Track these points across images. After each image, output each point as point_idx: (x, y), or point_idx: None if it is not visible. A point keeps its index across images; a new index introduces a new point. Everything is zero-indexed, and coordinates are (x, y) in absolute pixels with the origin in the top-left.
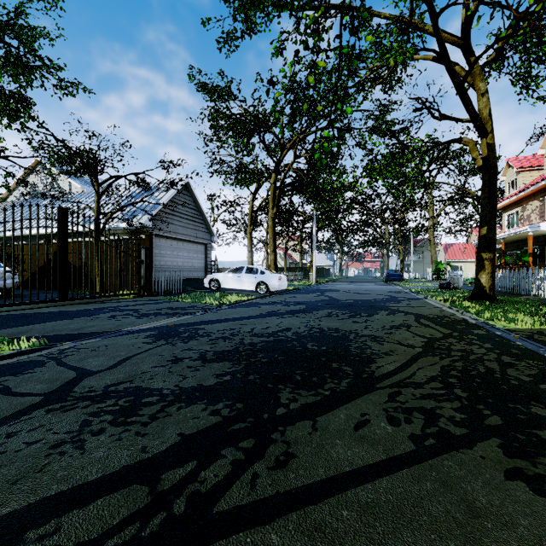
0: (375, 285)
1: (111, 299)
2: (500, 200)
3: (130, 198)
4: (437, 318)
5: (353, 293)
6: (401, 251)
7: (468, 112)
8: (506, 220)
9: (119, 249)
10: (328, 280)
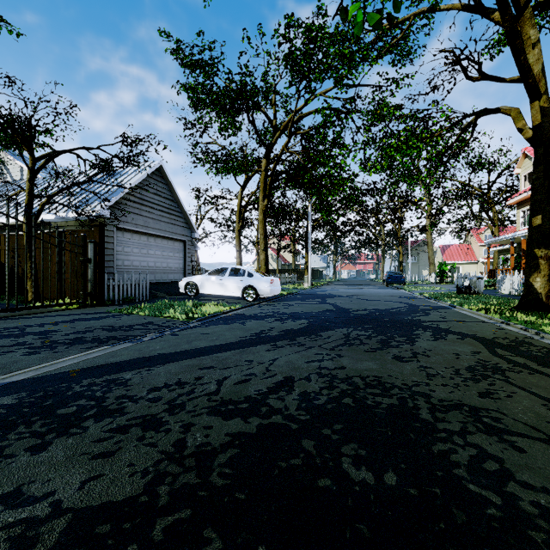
0: (377, 288)
1: (36, 312)
2: (515, 195)
3: (89, 183)
4: (518, 347)
5: (360, 300)
6: (401, 251)
7: (518, 64)
8: (521, 217)
9: (62, 244)
10: (324, 282)
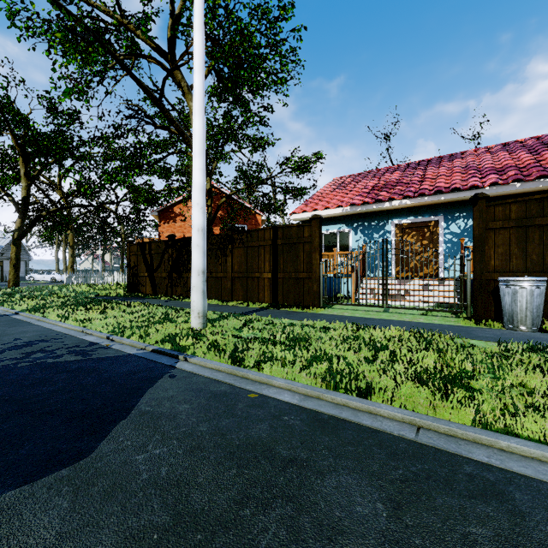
0: None
1: None
2: None
3: None
4: None
5: None
6: None
7: None
8: None
9: None
10: None
